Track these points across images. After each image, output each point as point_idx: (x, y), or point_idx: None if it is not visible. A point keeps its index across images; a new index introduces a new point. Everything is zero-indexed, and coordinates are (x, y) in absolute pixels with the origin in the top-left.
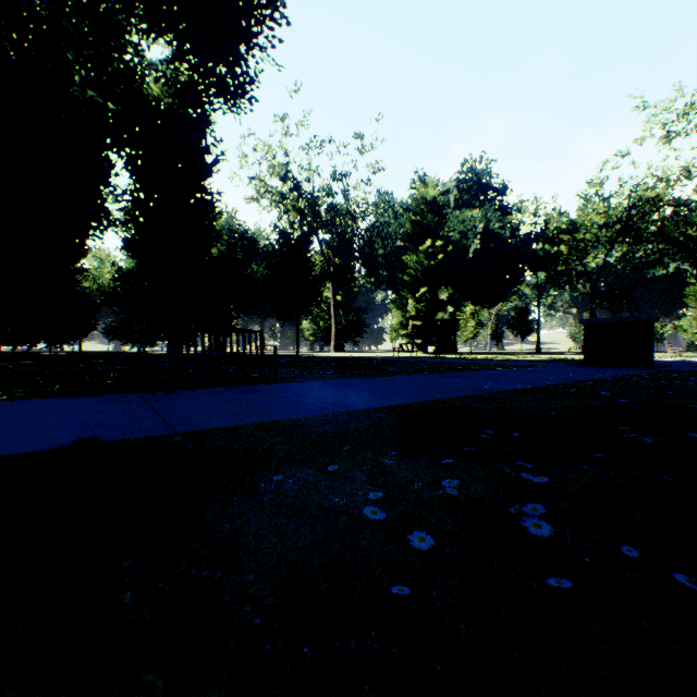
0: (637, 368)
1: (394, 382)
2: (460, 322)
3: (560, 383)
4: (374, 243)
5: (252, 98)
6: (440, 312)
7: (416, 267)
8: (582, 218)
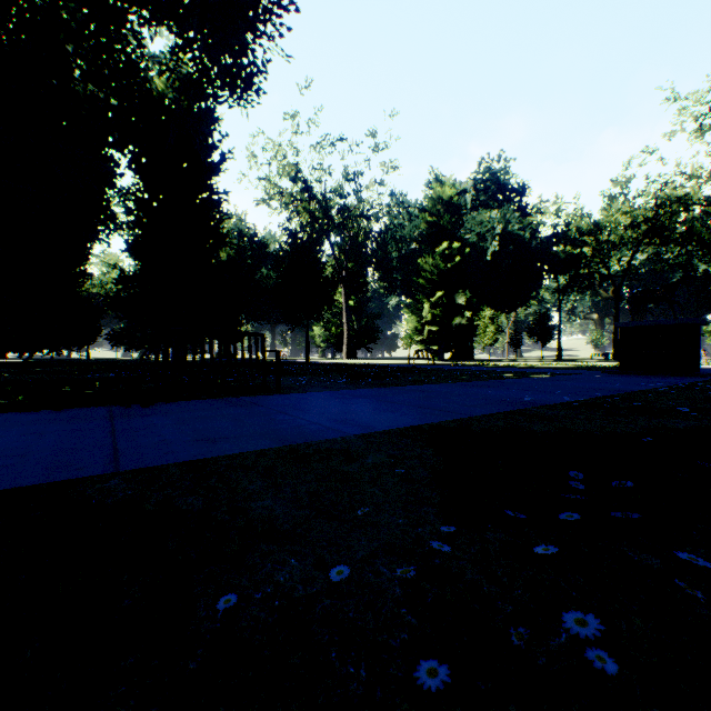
0: (684, 376)
1: (416, 393)
2: (478, 328)
3: (611, 395)
4: (387, 246)
5: (259, 90)
6: (457, 316)
7: (432, 270)
8: (606, 218)
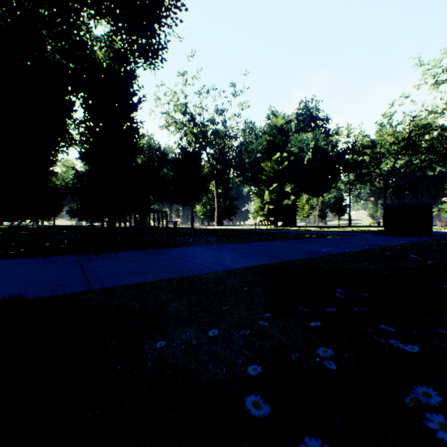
0: (422, 237)
1: (258, 247)
2: (299, 206)
3: (375, 248)
4: (242, 155)
5: (162, 59)
6: (286, 199)
7: (270, 170)
8: (378, 138)
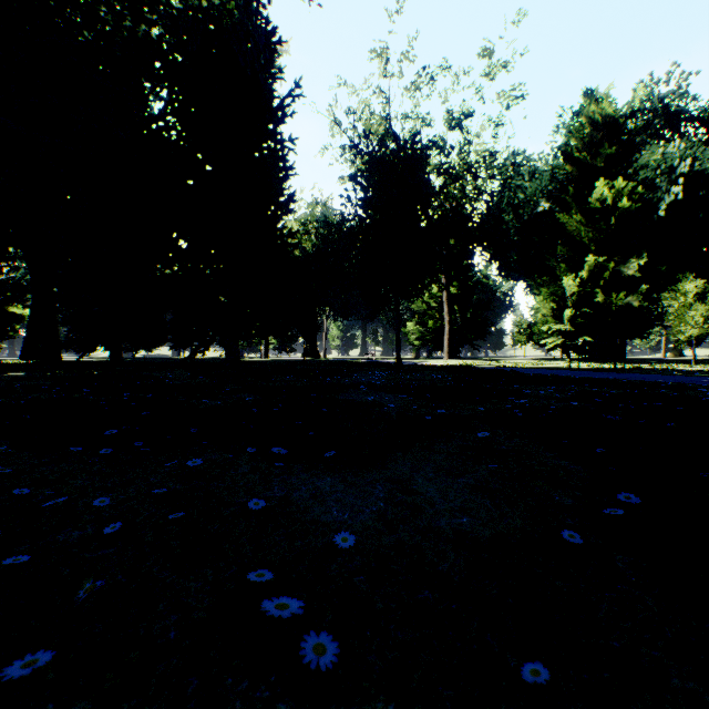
0: None
1: None
2: (671, 310)
3: None
4: (502, 213)
5: None
6: (625, 295)
7: (581, 229)
8: None
